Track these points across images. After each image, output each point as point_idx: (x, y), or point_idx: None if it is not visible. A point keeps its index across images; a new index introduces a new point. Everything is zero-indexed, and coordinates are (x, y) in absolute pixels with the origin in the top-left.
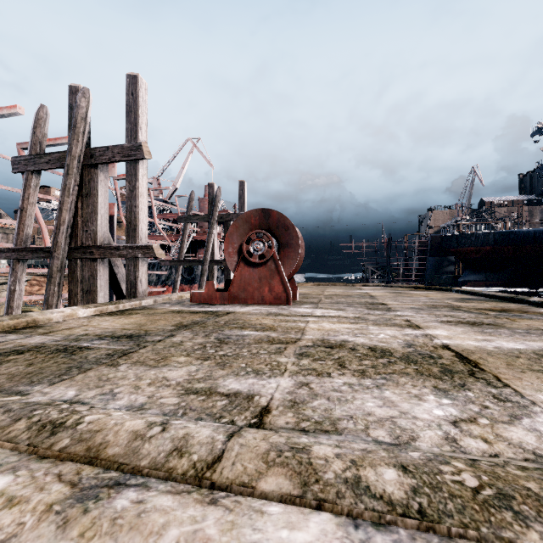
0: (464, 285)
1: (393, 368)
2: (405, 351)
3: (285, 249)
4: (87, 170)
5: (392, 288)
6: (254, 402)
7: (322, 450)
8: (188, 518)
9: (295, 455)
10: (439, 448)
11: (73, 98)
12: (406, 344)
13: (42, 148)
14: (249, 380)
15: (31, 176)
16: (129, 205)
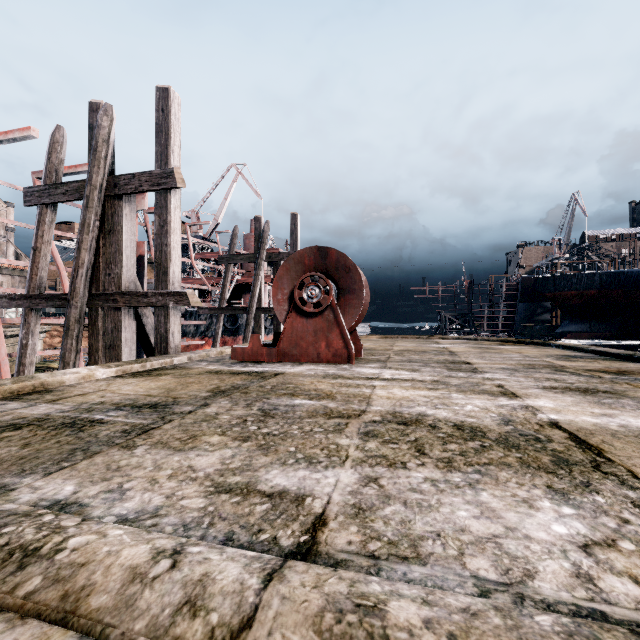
0: (563, 337)
1: (488, 456)
2: (502, 431)
3: (346, 295)
4: (110, 203)
5: (476, 341)
6: (304, 507)
7: (403, 610)
8: None
9: (363, 620)
10: (569, 592)
11: (94, 117)
12: (502, 419)
13: (59, 176)
14: (300, 472)
15: (46, 209)
16: (159, 244)
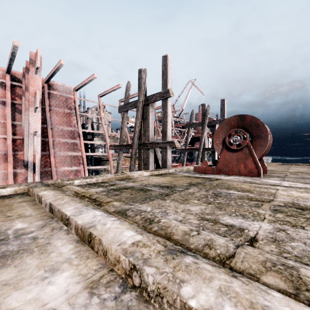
0: None
1: None
2: None
3: (256, 139)
4: (145, 107)
5: None
6: (244, 233)
7: (309, 272)
8: (223, 279)
9: (286, 269)
10: None
11: (140, 75)
12: None
13: (128, 100)
14: (239, 219)
15: (124, 113)
16: (163, 121)
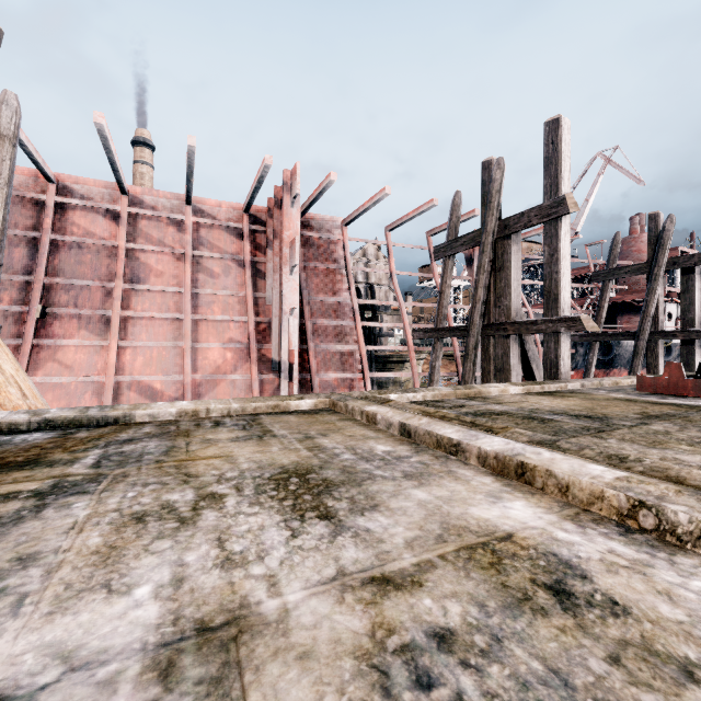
0: None
1: None
2: None
3: None
4: (500, 243)
5: None
6: None
7: None
8: None
9: None
10: None
11: (485, 174)
12: None
13: (456, 231)
14: None
15: (448, 260)
16: (548, 272)
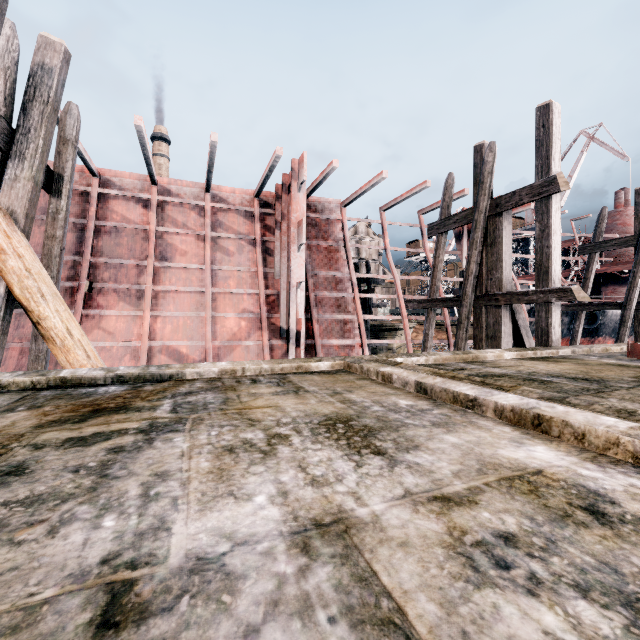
0: None
1: None
2: None
3: None
4: (492, 221)
5: None
6: None
7: None
8: None
9: None
10: None
11: (477, 157)
12: None
13: (449, 210)
14: None
15: (441, 237)
16: (539, 247)
